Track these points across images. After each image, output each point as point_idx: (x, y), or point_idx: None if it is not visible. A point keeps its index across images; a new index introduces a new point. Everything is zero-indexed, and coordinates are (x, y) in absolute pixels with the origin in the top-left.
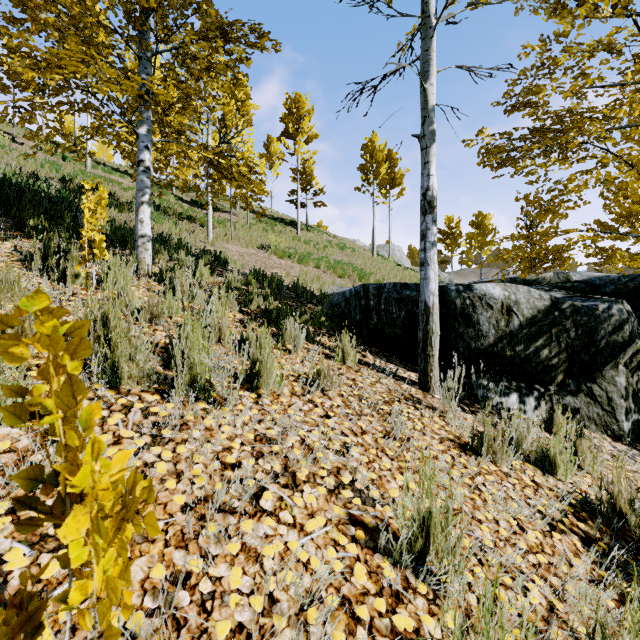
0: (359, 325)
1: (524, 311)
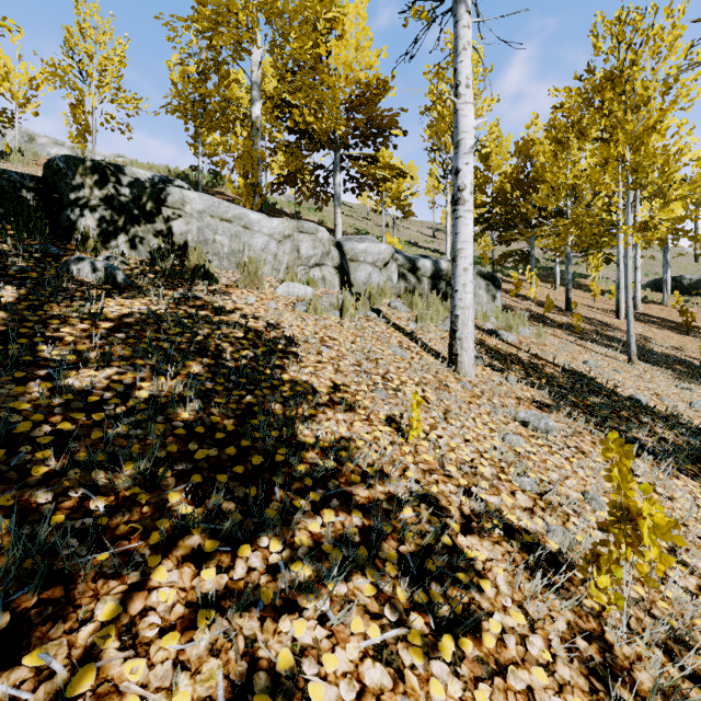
0: (653, 287)
1: (694, 279)
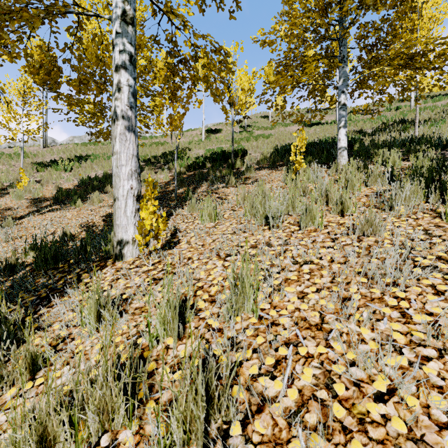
0: None
1: None
